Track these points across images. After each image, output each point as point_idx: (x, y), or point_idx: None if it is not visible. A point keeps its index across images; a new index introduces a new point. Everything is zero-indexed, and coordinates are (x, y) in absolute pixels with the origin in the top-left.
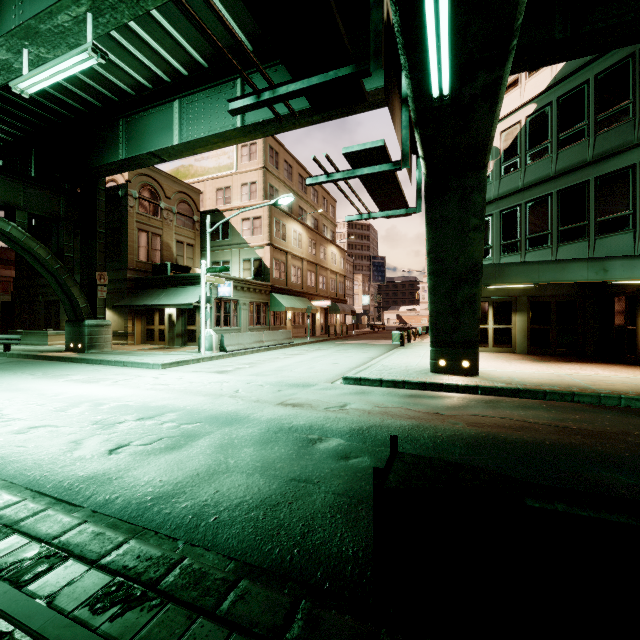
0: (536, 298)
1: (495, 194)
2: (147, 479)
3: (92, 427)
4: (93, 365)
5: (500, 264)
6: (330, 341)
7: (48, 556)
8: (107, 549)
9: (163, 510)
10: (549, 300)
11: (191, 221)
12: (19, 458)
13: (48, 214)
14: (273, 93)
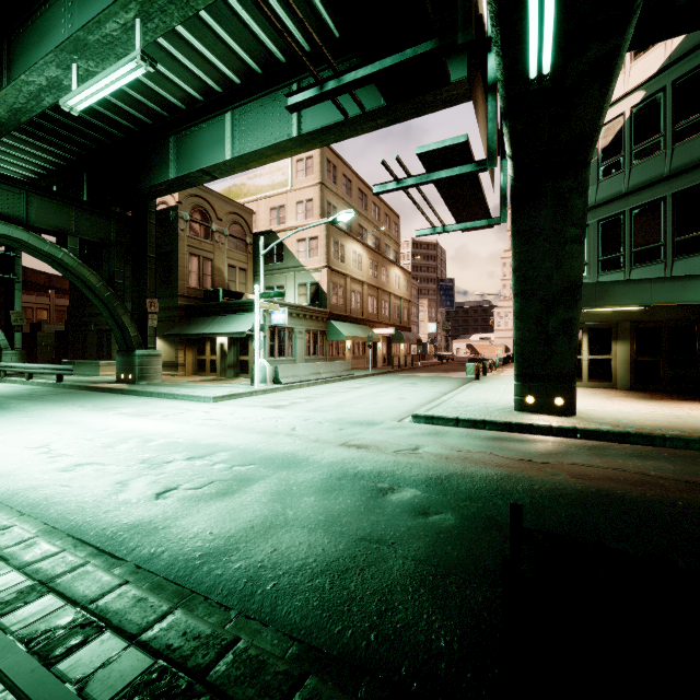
0: (642, 323)
1: (591, 201)
2: (196, 530)
3: (139, 466)
4: (143, 397)
5: (601, 283)
6: (394, 373)
7: (83, 625)
8: (149, 620)
9: (214, 570)
10: (659, 326)
11: (243, 244)
12: (63, 499)
13: (99, 239)
14: (338, 82)
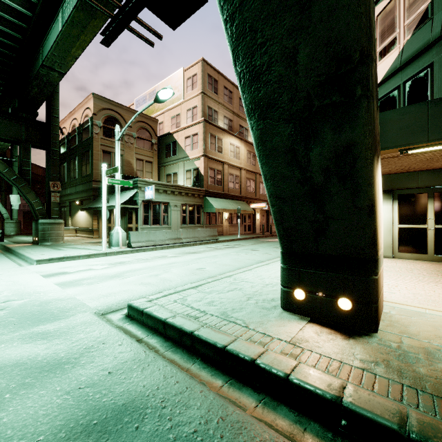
0: None
1: (436, 32)
2: None
3: None
4: None
5: (438, 100)
6: (258, 238)
7: None
8: None
9: None
10: None
11: (150, 143)
12: None
13: (11, 138)
14: None
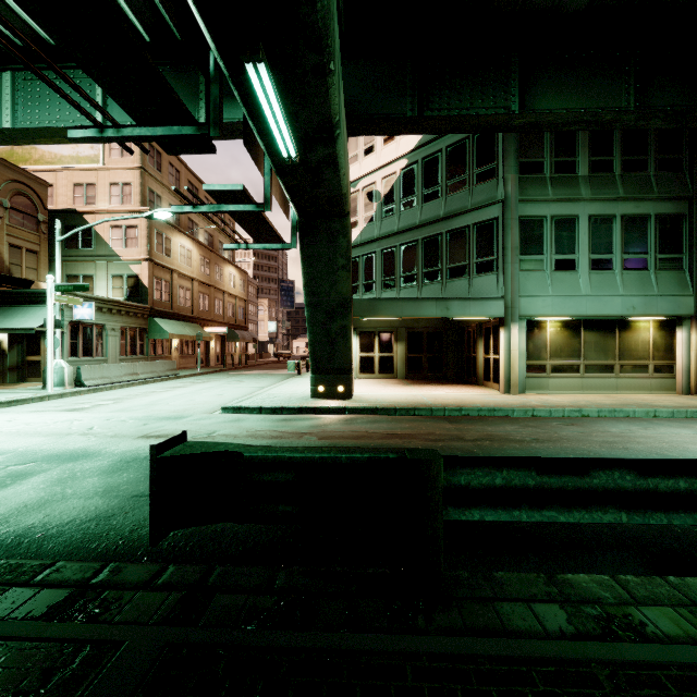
0: (412, 329)
1: (378, 234)
2: None
3: None
4: None
5: (373, 299)
6: (225, 372)
7: None
8: None
9: None
10: (422, 331)
11: (34, 221)
12: None
13: None
14: (117, 132)
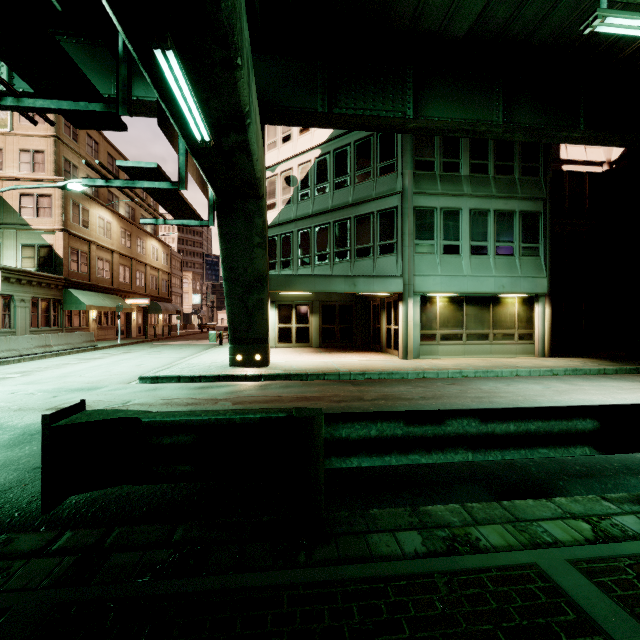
0: (326, 303)
1: (294, 215)
2: None
3: None
4: None
5: (288, 275)
6: (146, 343)
7: None
8: None
9: None
10: (335, 305)
11: None
12: None
13: None
14: (18, 101)
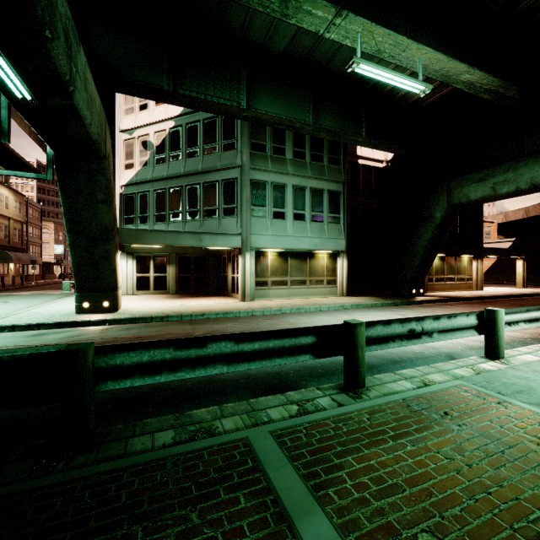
0: (182, 255)
1: (151, 177)
2: None
3: None
4: None
5: (139, 229)
6: None
7: None
8: None
9: None
10: (190, 257)
11: None
12: None
13: None
14: None
